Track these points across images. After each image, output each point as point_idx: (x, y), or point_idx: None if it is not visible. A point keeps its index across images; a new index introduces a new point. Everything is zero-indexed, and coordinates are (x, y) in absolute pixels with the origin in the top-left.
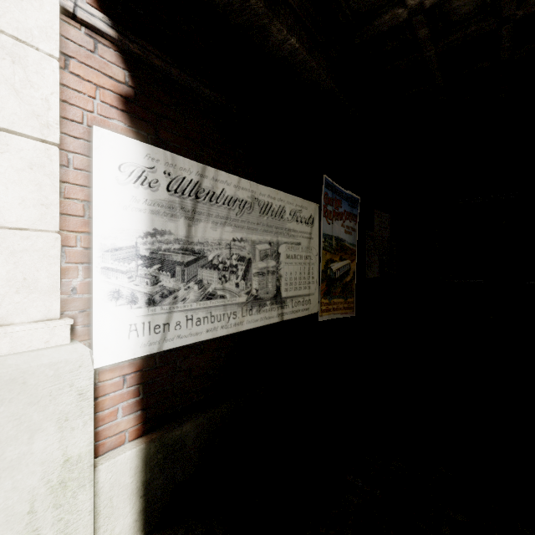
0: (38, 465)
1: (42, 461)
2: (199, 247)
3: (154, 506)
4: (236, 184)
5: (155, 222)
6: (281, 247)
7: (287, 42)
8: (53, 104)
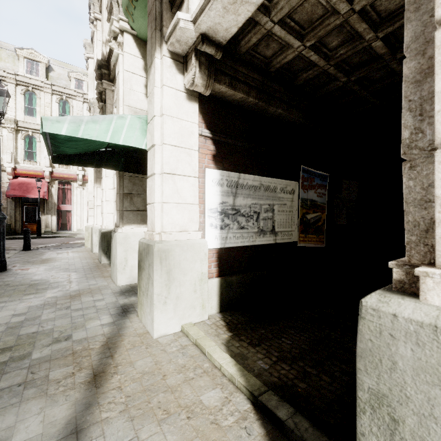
0: (196, 271)
1: (197, 270)
2: (238, 208)
3: (223, 302)
4: (253, 179)
5: (222, 199)
6: (275, 206)
7: (277, 111)
8: (197, 165)
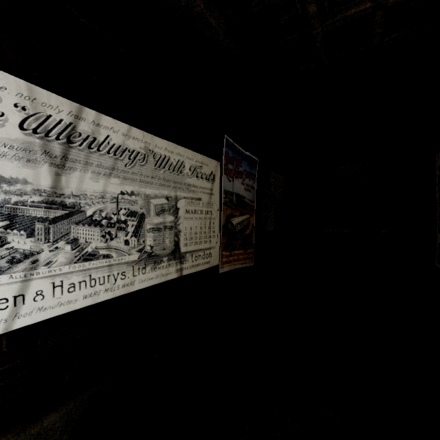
0: None
1: None
2: (73, 200)
3: None
4: (126, 132)
5: None
6: (180, 201)
7: None
8: None
